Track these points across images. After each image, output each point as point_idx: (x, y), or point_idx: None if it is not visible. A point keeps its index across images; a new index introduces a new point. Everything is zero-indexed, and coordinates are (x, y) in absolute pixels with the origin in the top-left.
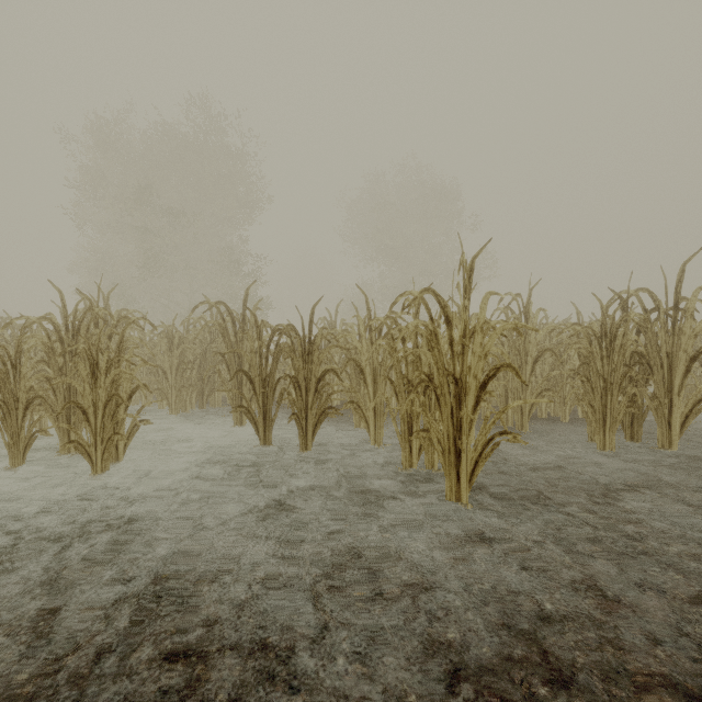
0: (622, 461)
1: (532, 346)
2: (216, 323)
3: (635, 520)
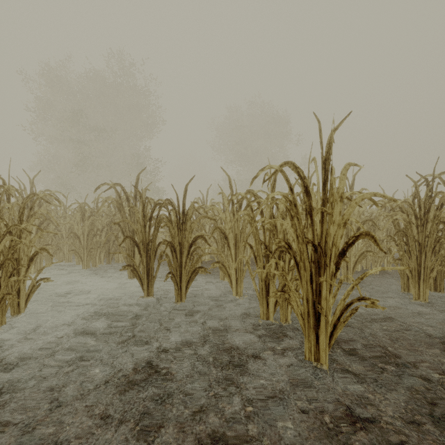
0: (438, 310)
1: (356, 217)
2: (114, 199)
3: None
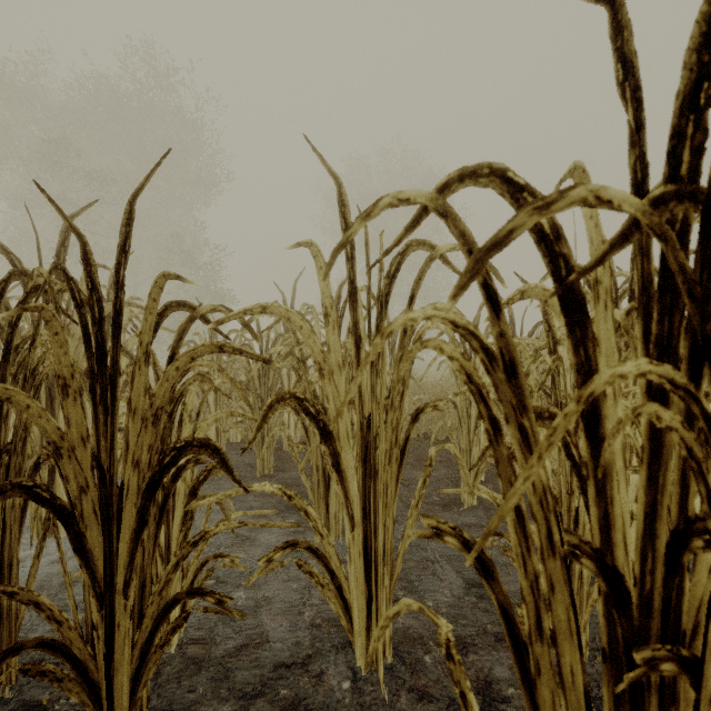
0: None
1: None
2: None
3: None
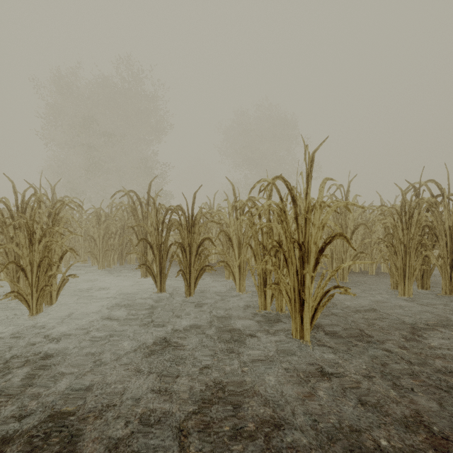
0: (418, 304)
1: (350, 221)
2: (128, 205)
3: (440, 355)
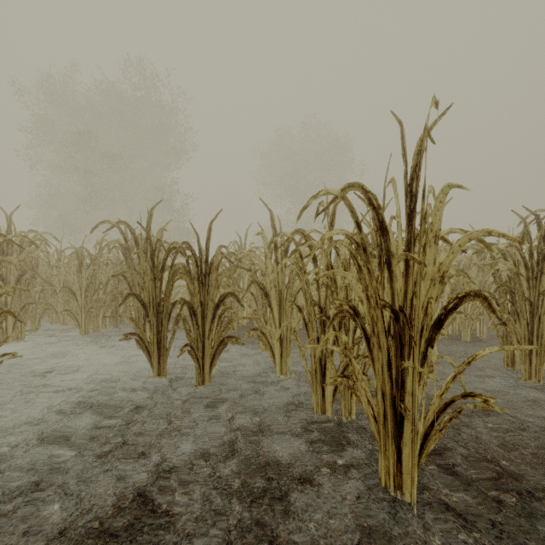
0: None
1: None
2: (118, 243)
3: None
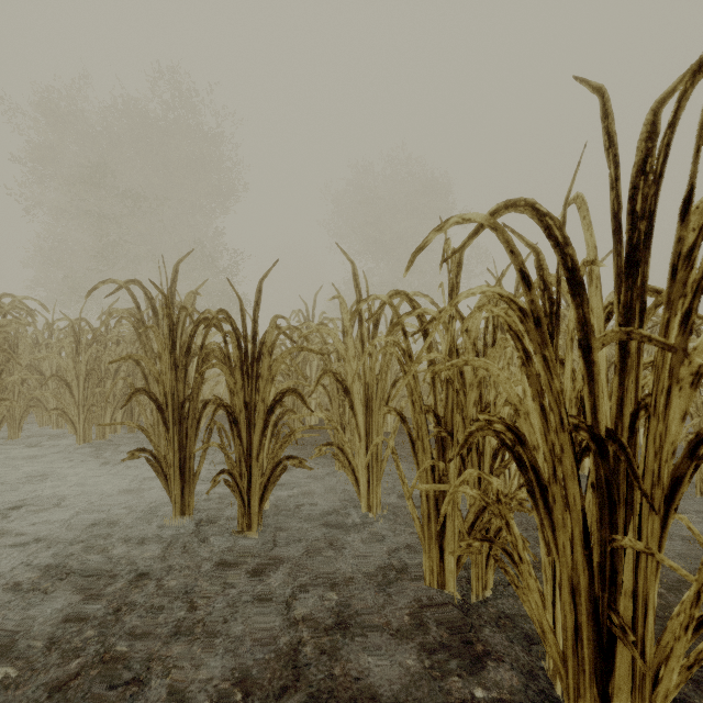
0: None
1: None
2: (127, 312)
3: None
